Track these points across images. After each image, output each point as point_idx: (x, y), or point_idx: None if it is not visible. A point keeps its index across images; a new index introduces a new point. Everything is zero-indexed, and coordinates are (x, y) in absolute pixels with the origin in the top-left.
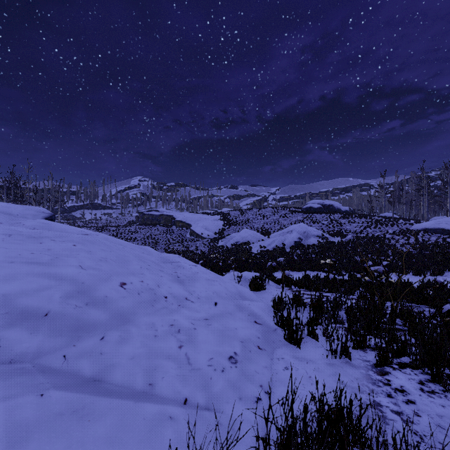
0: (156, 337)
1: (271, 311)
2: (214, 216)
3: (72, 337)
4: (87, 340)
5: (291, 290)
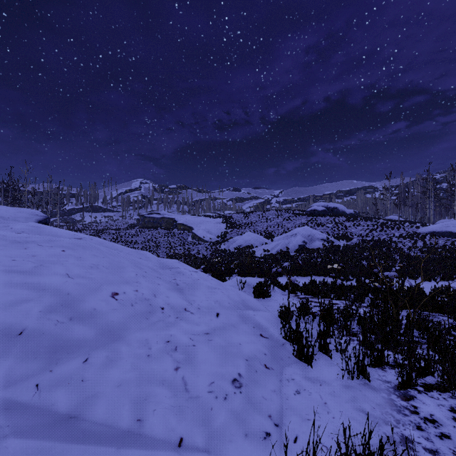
0: (149, 358)
1: (278, 322)
2: (217, 219)
3: (49, 361)
4: (67, 363)
5: (297, 297)
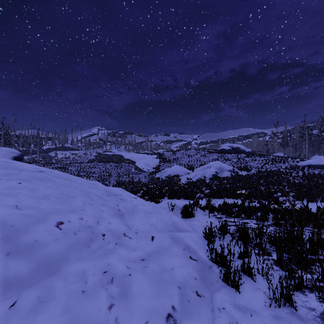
0: (83, 294)
1: (203, 243)
2: (153, 155)
3: None
4: None
5: (215, 217)
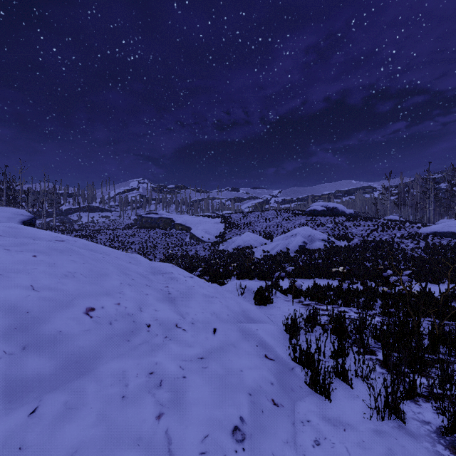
0: (123, 400)
1: (284, 337)
2: (215, 219)
3: None
4: (5, 419)
5: (302, 304)
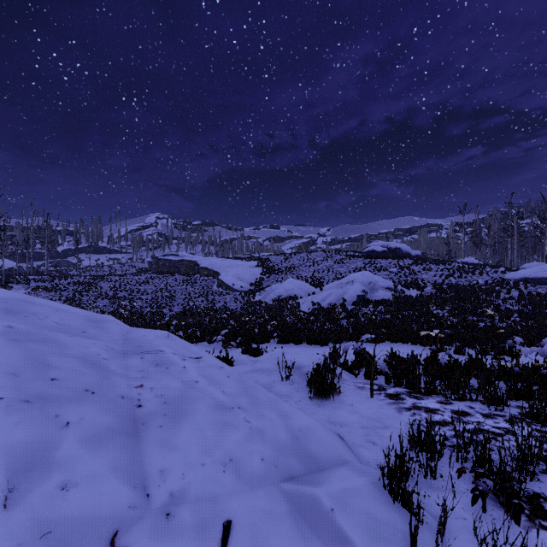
0: None
1: (392, 518)
2: (250, 262)
3: None
4: None
5: (385, 394)
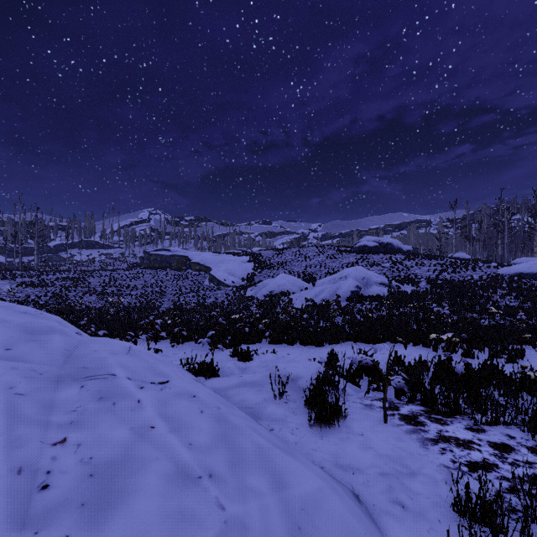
0: None
1: None
2: (242, 257)
3: None
4: None
5: (400, 416)
